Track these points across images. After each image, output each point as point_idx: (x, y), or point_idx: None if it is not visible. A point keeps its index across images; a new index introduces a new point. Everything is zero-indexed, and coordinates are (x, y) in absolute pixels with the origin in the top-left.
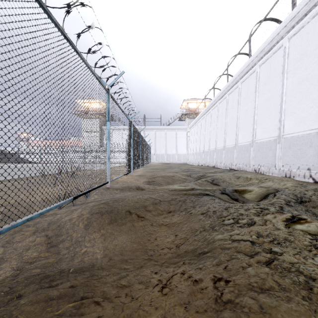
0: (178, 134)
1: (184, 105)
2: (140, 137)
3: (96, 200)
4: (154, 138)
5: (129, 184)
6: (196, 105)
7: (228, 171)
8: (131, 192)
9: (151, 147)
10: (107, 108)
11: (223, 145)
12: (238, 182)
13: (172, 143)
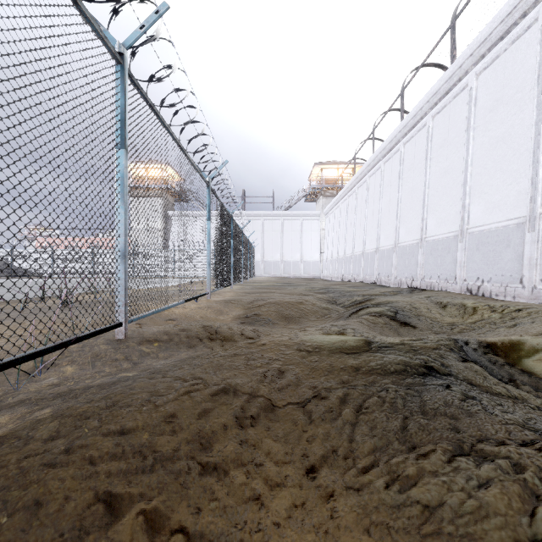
0: (305, 226)
1: (315, 173)
2: (233, 224)
3: (44, 395)
4: (262, 232)
5: (191, 324)
6: (337, 173)
7: (408, 291)
8: (193, 348)
9: (256, 248)
10: (118, 110)
11: (394, 242)
12: (448, 316)
13: (293, 242)
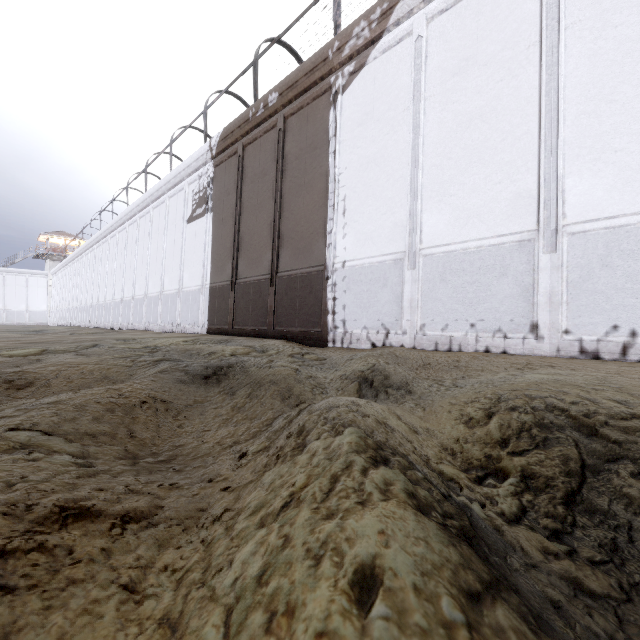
0: (31, 282)
1: (44, 238)
2: None
3: None
4: None
5: None
6: (65, 243)
7: None
8: None
9: None
10: None
11: (72, 306)
12: None
13: (18, 295)
